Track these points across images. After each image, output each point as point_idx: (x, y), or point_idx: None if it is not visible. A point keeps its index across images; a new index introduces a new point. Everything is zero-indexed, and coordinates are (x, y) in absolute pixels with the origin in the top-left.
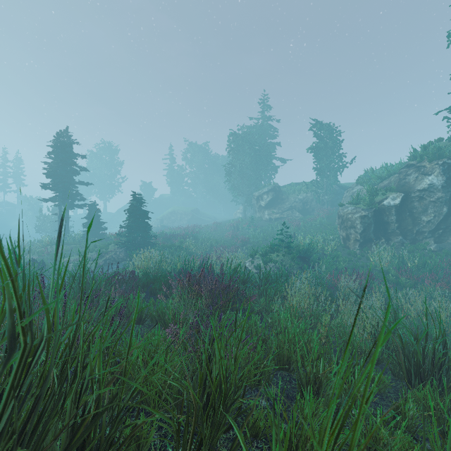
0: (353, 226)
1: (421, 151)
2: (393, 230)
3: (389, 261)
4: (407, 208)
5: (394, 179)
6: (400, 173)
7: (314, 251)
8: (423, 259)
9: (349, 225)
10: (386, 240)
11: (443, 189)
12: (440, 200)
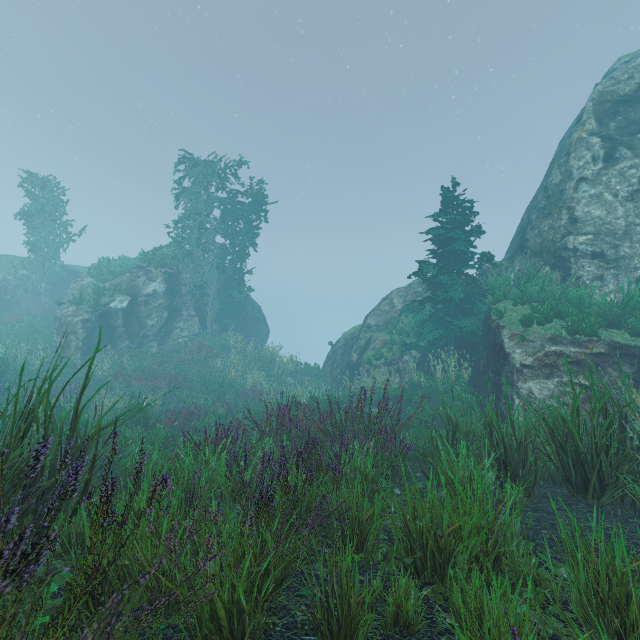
0: (74, 331)
1: (150, 255)
2: (121, 334)
3: (111, 368)
4: (135, 312)
5: (127, 278)
6: (132, 273)
7: (10, 369)
8: (140, 363)
9: (69, 330)
10: (113, 346)
11: (165, 296)
12: (163, 306)
